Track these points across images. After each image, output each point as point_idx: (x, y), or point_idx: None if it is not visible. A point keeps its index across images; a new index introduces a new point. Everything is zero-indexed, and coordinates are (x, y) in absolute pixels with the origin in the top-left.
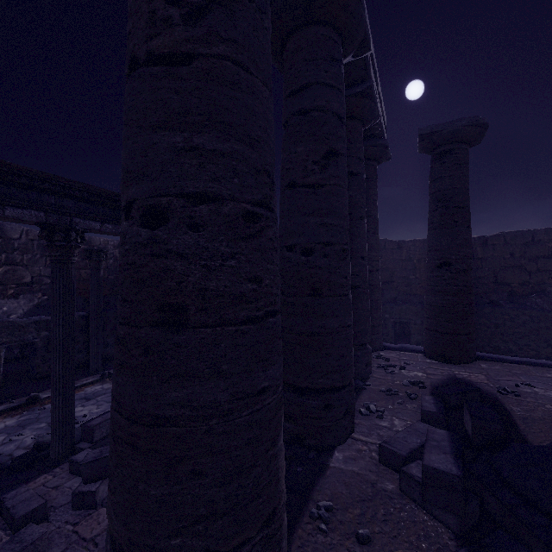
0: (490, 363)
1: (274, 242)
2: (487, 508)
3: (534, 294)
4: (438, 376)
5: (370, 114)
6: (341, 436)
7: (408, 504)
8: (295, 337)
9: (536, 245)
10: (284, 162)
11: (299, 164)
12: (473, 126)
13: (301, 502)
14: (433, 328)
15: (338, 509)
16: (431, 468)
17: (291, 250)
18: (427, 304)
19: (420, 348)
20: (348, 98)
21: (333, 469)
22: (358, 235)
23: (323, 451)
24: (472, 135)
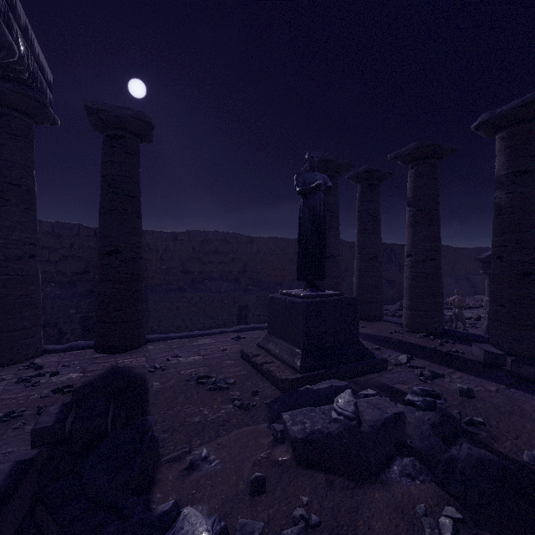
0: (157, 343)
1: None
2: None
3: (207, 280)
4: (97, 371)
5: None
6: None
7: None
8: None
9: (209, 242)
10: None
11: None
12: (140, 120)
13: None
14: (103, 319)
15: None
16: None
17: None
18: (97, 295)
19: (93, 342)
20: None
21: None
22: None
23: None
24: (140, 130)
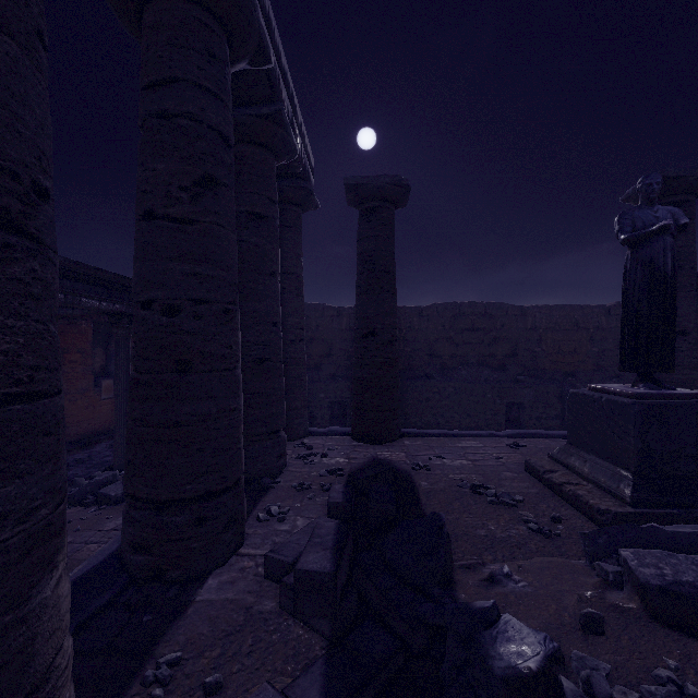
0: (413, 439)
1: (31, 286)
2: (369, 599)
3: (460, 366)
4: (360, 460)
5: (284, 146)
6: (220, 556)
7: (285, 621)
8: (151, 431)
9: (462, 318)
10: (139, 181)
11: (160, 187)
12: (397, 186)
13: (134, 667)
14: (360, 406)
15: (190, 658)
16: (304, 572)
17: (148, 308)
18: (354, 380)
19: (349, 429)
20: (253, 119)
21: (199, 604)
22: (268, 294)
23: (192, 582)
24: (396, 196)
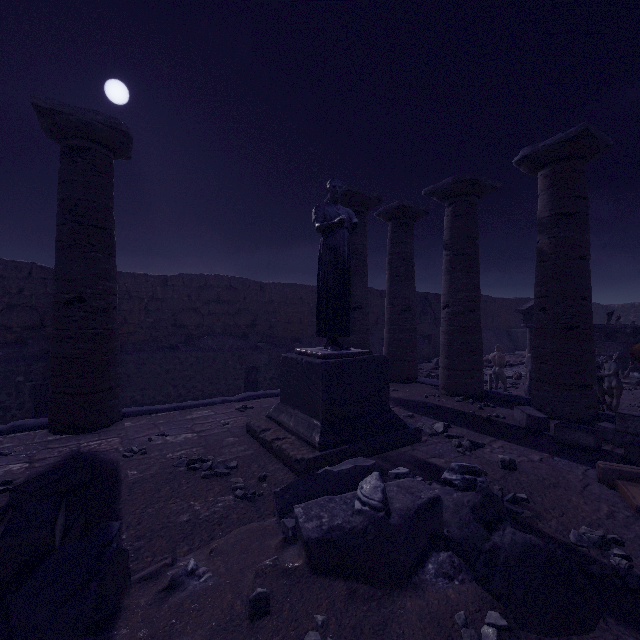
0: (138, 418)
1: None
2: None
3: (207, 336)
4: (50, 460)
5: None
6: None
7: None
8: None
9: (209, 289)
10: None
11: None
12: (113, 129)
13: None
14: (60, 389)
15: None
16: None
17: None
18: (53, 357)
19: (47, 420)
20: None
21: None
22: None
23: None
24: (114, 141)
